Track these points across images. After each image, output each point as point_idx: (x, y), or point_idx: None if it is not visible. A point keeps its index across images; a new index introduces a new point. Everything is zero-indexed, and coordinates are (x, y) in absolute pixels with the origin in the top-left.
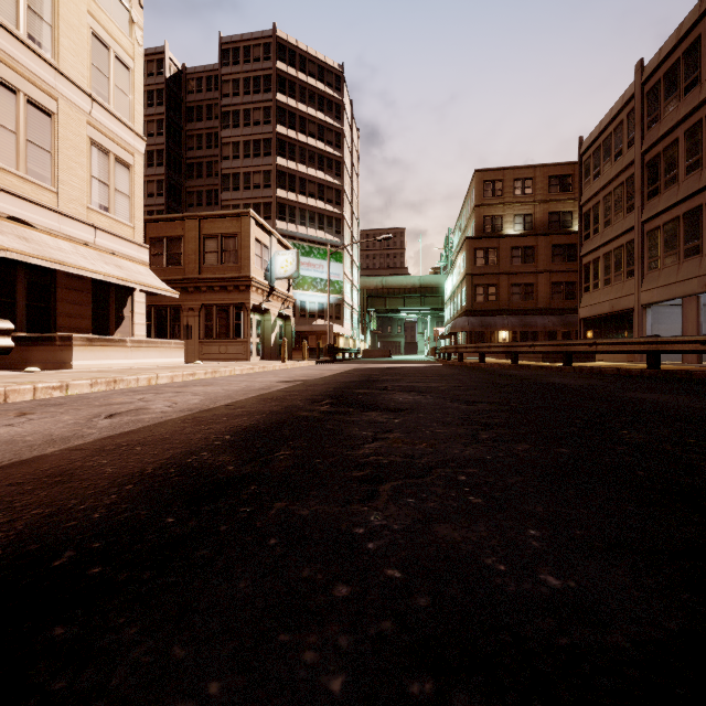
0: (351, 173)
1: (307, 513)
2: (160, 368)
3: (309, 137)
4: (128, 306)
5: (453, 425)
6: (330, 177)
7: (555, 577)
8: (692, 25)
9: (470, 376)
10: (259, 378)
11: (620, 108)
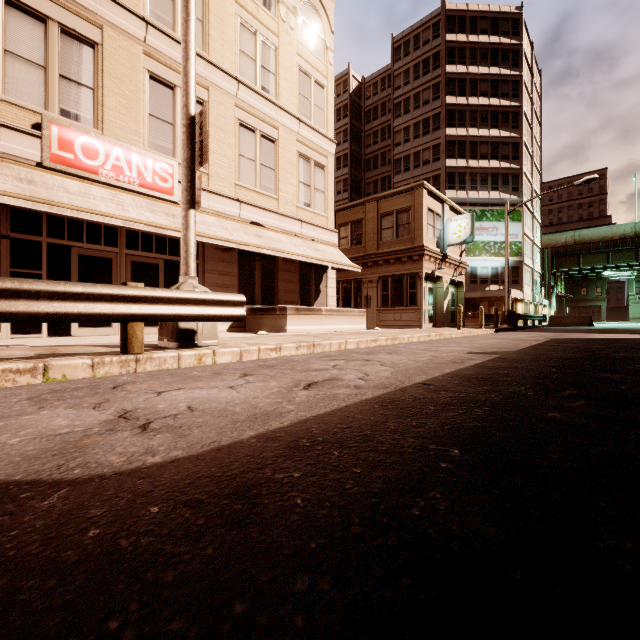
0: (531, 121)
1: None
2: (347, 334)
3: (480, 97)
4: (323, 281)
5: None
6: (505, 131)
7: None
8: None
9: None
10: (442, 348)
11: None
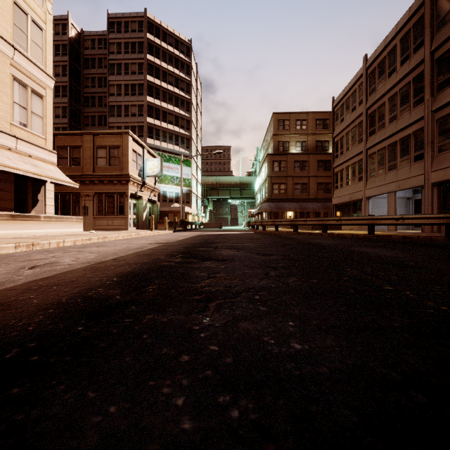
0: (196, 110)
1: (166, 320)
2: (65, 236)
3: (169, 84)
4: (41, 192)
5: (255, 268)
6: (182, 111)
7: (298, 344)
8: (392, 38)
9: (269, 239)
10: (135, 242)
11: (355, 82)
